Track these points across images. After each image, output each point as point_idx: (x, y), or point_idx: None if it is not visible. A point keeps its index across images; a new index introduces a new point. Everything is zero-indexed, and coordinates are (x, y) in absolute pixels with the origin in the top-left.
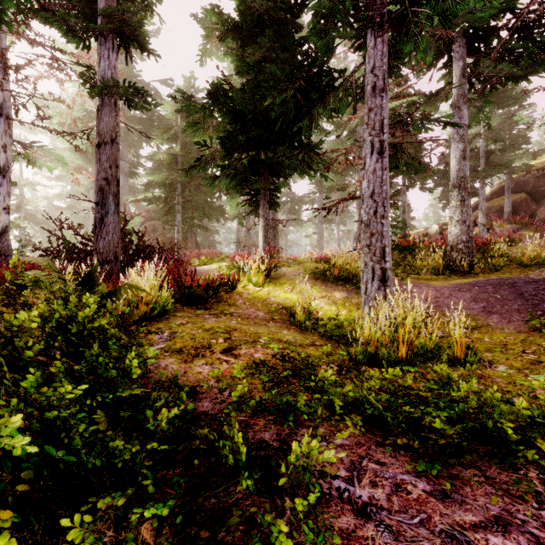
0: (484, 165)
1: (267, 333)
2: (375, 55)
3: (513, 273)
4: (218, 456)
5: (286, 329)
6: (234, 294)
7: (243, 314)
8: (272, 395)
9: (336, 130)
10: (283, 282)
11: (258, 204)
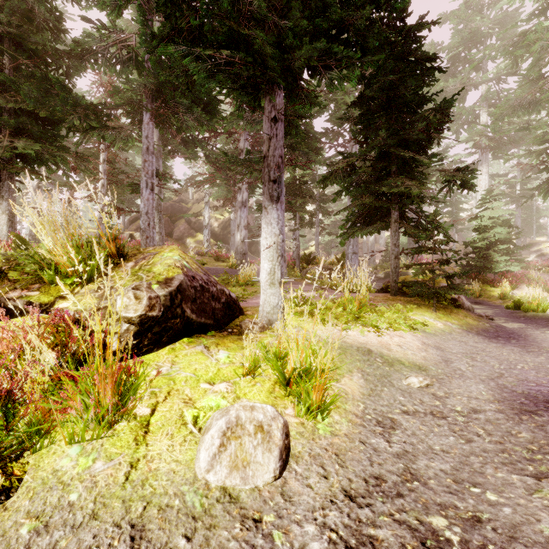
0: None
1: None
2: (149, 130)
3: None
4: None
5: None
6: None
7: None
8: None
9: None
10: None
11: None
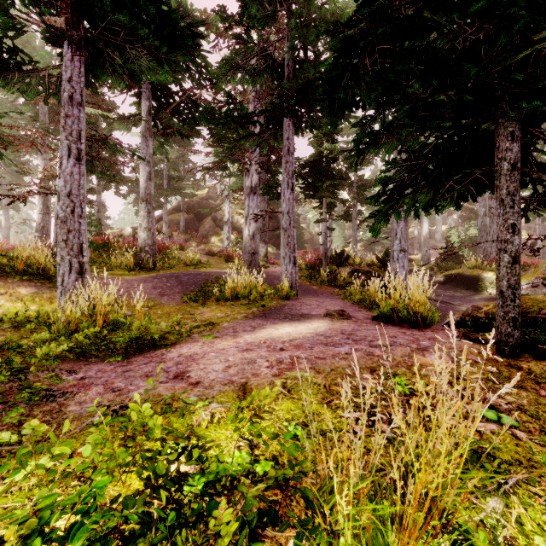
0: (167, 186)
1: None
2: (73, 69)
3: (180, 270)
4: None
5: None
6: None
7: None
8: None
9: None
10: None
11: None
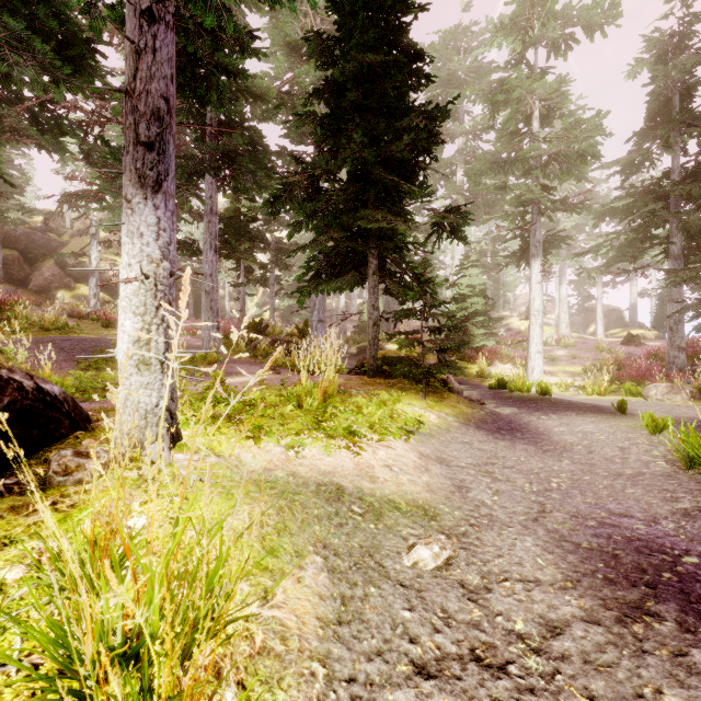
0: None
1: None
2: None
3: (38, 336)
4: None
5: None
6: None
7: None
8: None
9: None
10: None
11: None
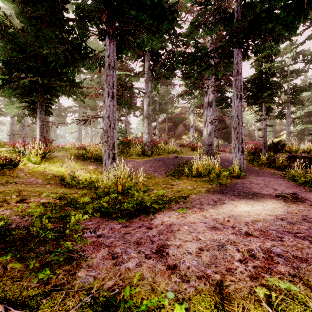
0: (158, 109)
1: (47, 190)
2: (110, 50)
3: (165, 156)
4: (31, 237)
5: (59, 188)
6: (16, 169)
7: (25, 182)
8: (58, 211)
9: (90, 73)
10: (55, 161)
11: (35, 110)
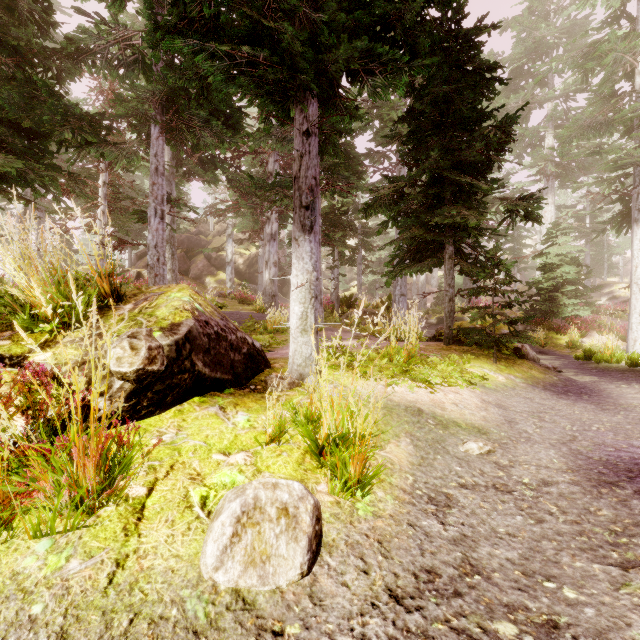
0: None
1: None
2: (158, 146)
3: None
4: None
5: None
6: None
7: None
8: None
9: None
10: None
11: None
